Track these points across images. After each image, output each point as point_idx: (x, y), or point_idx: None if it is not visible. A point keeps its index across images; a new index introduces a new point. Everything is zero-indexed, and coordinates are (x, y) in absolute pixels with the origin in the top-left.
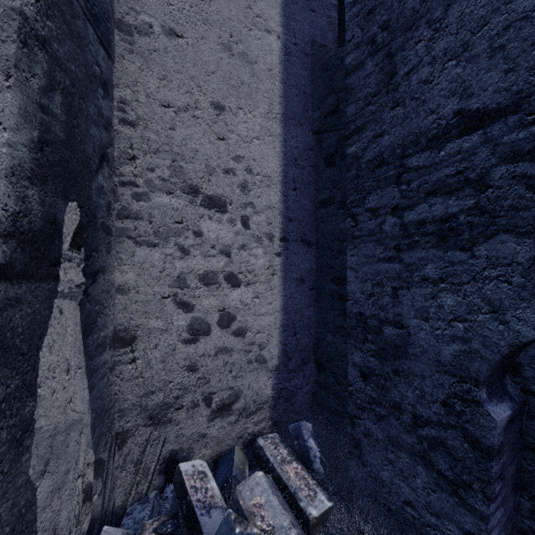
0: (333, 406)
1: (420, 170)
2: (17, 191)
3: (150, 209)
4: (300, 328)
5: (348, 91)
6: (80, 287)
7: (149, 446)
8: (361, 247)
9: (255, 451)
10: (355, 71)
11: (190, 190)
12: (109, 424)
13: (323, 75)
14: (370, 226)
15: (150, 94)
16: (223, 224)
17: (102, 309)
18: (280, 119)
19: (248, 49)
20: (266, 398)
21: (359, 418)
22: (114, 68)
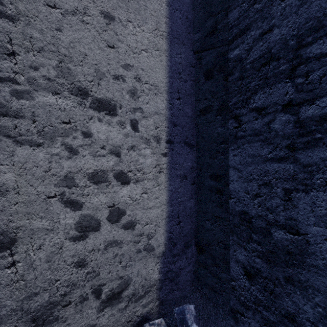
0: (212, 284)
1: (323, 57)
2: None
3: (33, 108)
4: (183, 217)
5: None
6: None
7: None
8: (245, 146)
9: None
10: None
11: (78, 91)
12: None
13: (203, 2)
14: (256, 126)
15: None
16: (113, 126)
17: None
18: (166, 37)
19: None
20: (153, 281)
21: (243, 315)
22: None
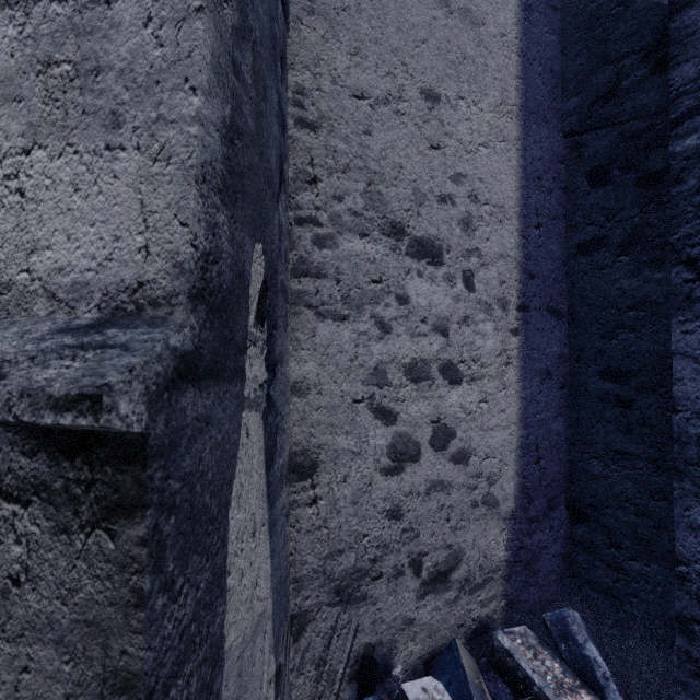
0: (605, 582)
1: None
2: (207, 213)
3: (336, 261)
4: (545, 450)
5: (675, 41)
6: (262, 387)
7: (335, 637)
8: None
9: (493, 655)
10: (697, 1)
11: (391, 229)
12: (285, 603)
13: (587, 37)
14: None
15: (336, 78)
16: (437, 283)
17: (280, 422)
18: (517, 114)
19: (472, 3)
20: (497, 563)
21: None
22: (288, 38)
